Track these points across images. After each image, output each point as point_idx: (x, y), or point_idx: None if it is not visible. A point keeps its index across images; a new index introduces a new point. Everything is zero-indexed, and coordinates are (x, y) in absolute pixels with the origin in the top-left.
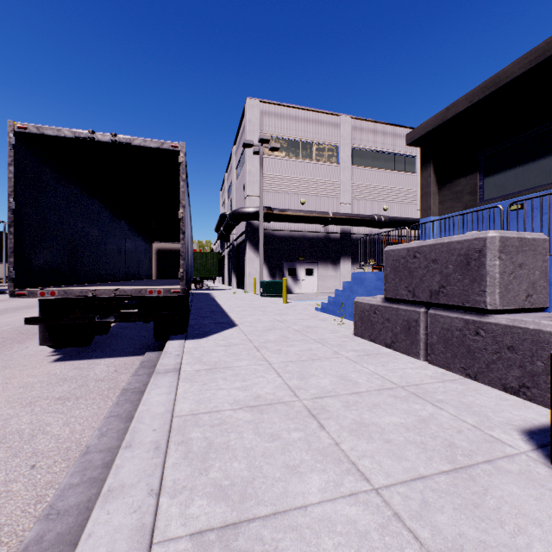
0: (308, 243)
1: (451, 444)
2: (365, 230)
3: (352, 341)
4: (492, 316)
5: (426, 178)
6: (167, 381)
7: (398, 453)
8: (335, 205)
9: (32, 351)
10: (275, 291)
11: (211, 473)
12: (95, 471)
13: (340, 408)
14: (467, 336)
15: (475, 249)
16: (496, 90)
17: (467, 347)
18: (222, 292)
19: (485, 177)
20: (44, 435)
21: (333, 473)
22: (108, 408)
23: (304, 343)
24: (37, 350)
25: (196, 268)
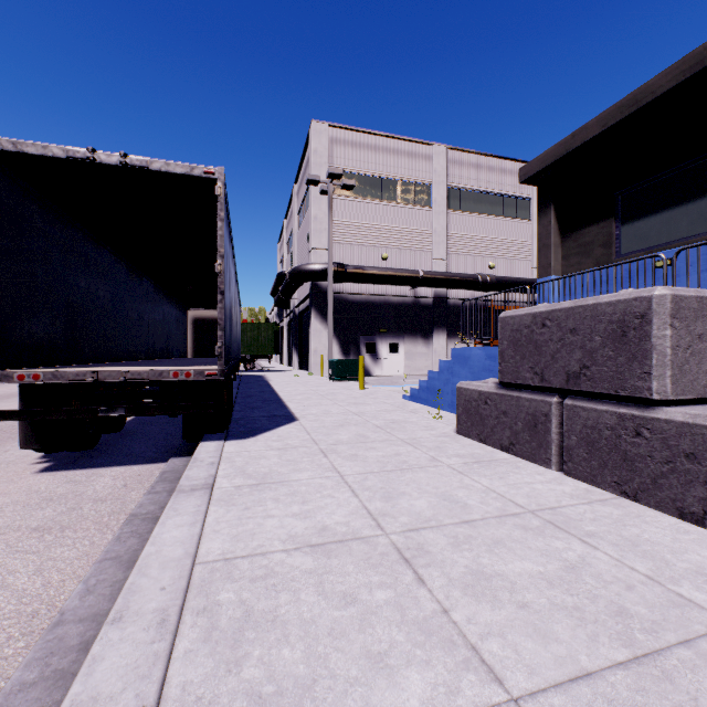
0: (391, 311)
1: (621, 610)
2: (465, 294)
3: (454, 441)
4: (661, 409)
5: (545, 225)
6: (192, 505)
7: (543, 627)
8: (427, 261)
9: (12, 456)
10: (349, 372)
11: (246, 671)
12: (65, 657)
13: (445, 547)
14: (622, 438)
15: (635, 314)
16: (638, 111)
17: (623, 453)
18: (279, 375)
19: (622, 224)
20: (1, 591)
21: (443, 667)
22: (105, 544)
23: (389, 445)
24: (19, 455)
25: (245, 343)
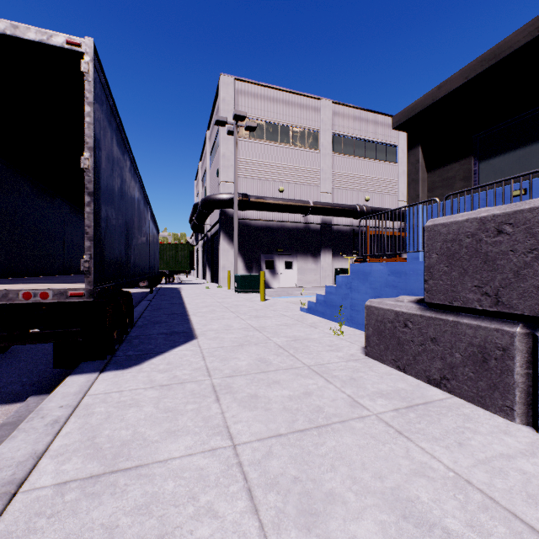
0: (287, 234)
1: None
2: (346, 221)
3: (368, 368)
4: None
5: (414, 163)
6: None
7: None
8: (316, 194)
9: None
10: (251, 285)
11: None
12: None
13: None
14: None
15: None
16: (496, 64)
17: None
18: (193, 287)
19: (480, 161)
20: None
21: None
22: None
23: (295, 377)
24: None
25: (165, 261)
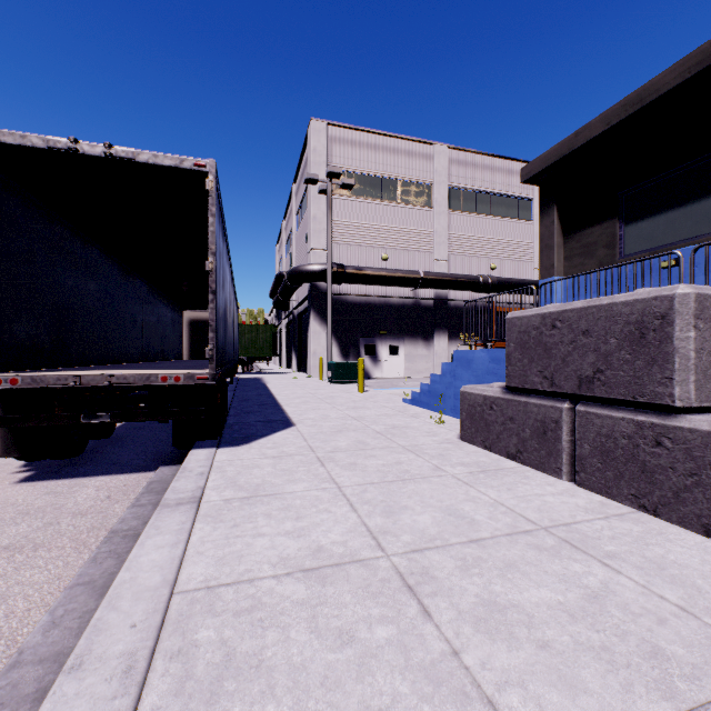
0: (392, 312)
1: (656, 651)
2: (466, 295)
3: (458, 448)
4: (684, 417)
5: (548, 226)
6: (176, 521)
7: (568, 674)
8: (428, 262)
9: None
10: (348, 375)
11: None
12: (17, 710)
13: (453, 572)
14: (640, 447)
15: (655, 314)
16: (642, 108)
17: (641, 463)
18: (277, 377)
19: (626, 224)
20: None
21: None
22: (80, 565)
23: (390, 453)
24: (0, 464)
25: (243, 345)
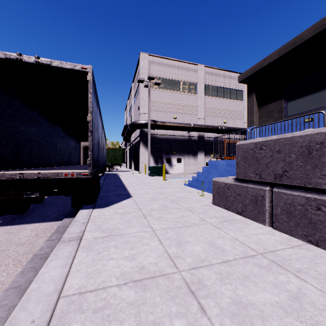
0: (178, 143)
1: None
2: (212, 135)
3: (212, 209)
4: None
5: (251, 102)
6: (67, 251)
7: None
8: (195, 120)
9: None
10: (158, 172)
11: None
12: None
13: (215, 281)
14: (308, 210)
15: (317, 142)
16: (295, 47)
17: (309, 219)
18: (125, 173)
19: (287, 101)
20: None
21: None
22: (15, 275)
23: (179, 211)
24: None
25: (109, 158)
